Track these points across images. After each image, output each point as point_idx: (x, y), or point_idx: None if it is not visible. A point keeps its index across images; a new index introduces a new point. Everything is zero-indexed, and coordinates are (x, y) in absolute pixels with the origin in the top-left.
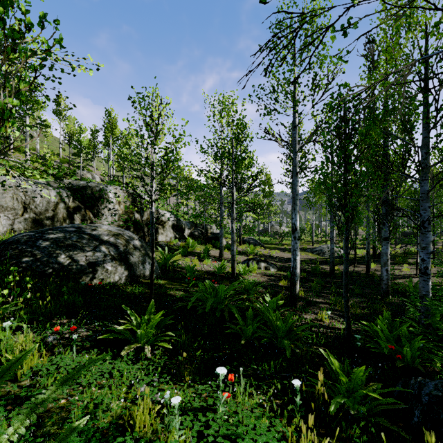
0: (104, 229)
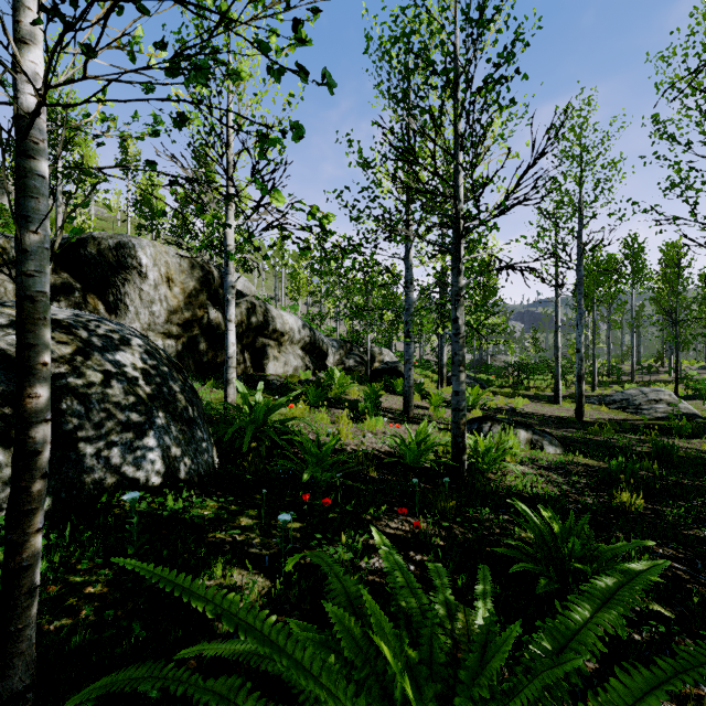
0: None
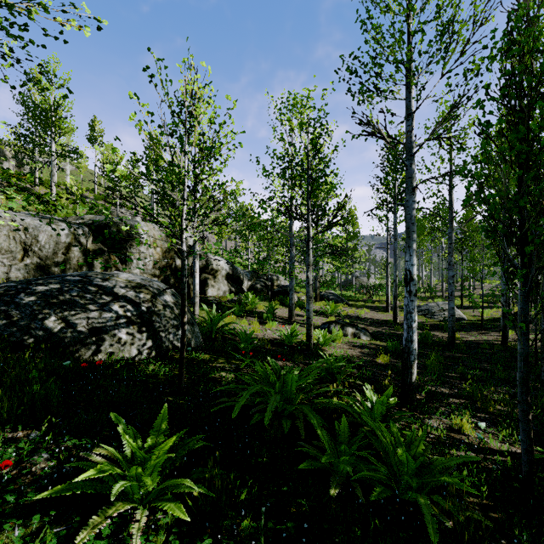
0: (123, 278)
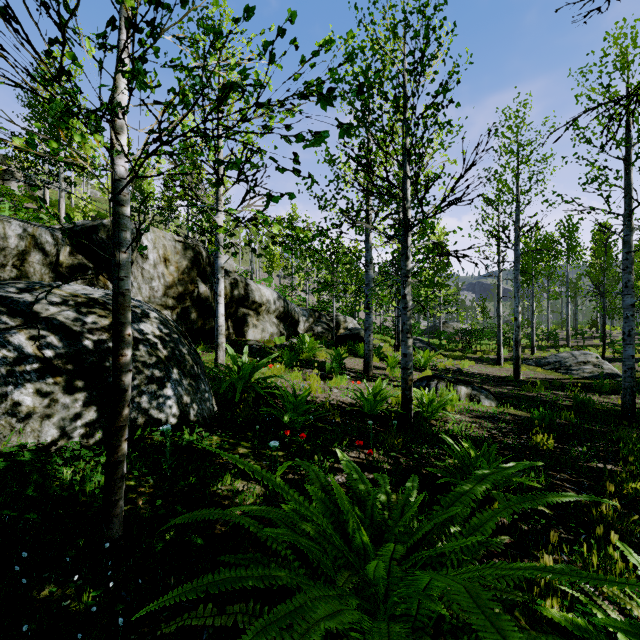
0: (66, 290)
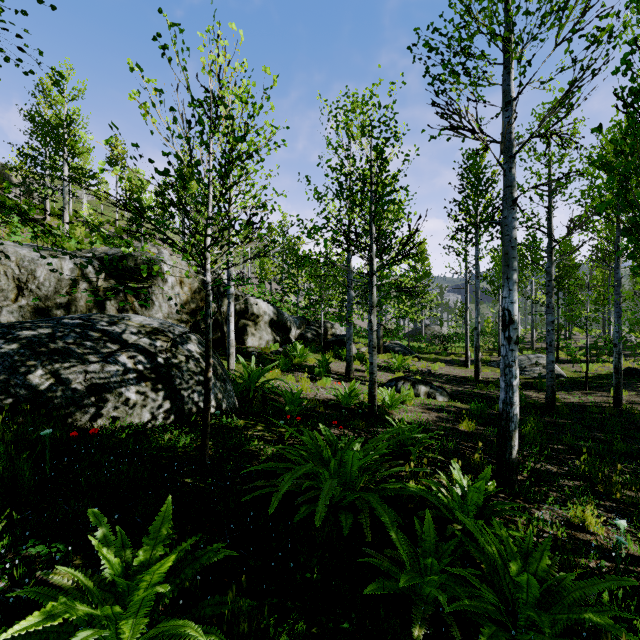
0: (135, 322)
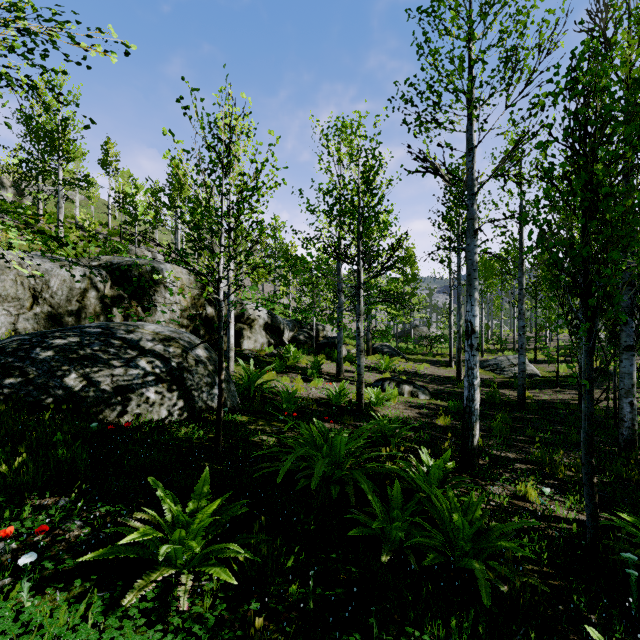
0: (149, 330)
